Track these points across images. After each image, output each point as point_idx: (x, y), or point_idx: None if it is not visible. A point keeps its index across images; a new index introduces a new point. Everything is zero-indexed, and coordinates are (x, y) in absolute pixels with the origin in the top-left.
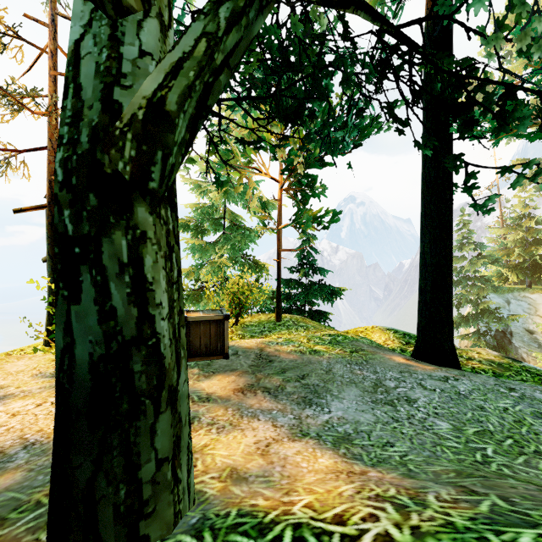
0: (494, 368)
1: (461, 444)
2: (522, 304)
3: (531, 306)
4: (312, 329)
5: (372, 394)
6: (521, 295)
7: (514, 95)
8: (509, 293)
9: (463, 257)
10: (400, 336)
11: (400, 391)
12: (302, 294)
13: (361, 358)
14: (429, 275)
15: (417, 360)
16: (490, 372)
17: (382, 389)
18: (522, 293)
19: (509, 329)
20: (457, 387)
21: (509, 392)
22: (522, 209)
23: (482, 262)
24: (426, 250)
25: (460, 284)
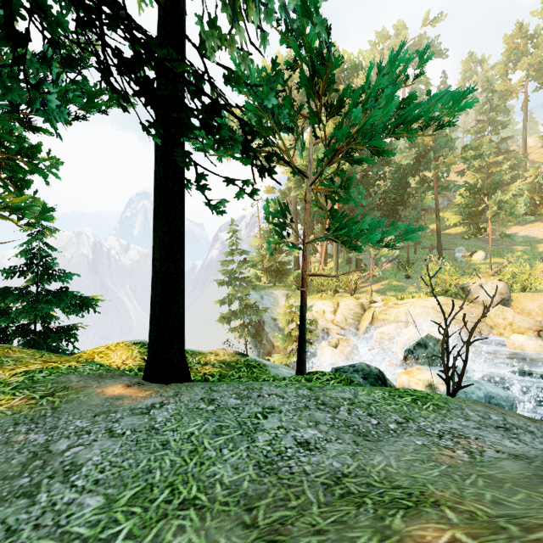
0: (223, 370)
1: (89, 541)
2: (270, 298)
3: (275, 299)
4: (8, 366)
5: (10, 481)
6: (270, 292)
7: (219, 109)
8: (263, 290)
9: (233, 261)
10: (146, 350)
11: (69, 455)
12: (28, 308)
13: (50, 406)
14: (159, 284)
15: (143, 382)
16: (218, 375)
17: (39, 461)
18: (271, 290)
19: (263, 319)
20: (156, 418)
21: (207, 406)
22: (270, 225)
23: (245, 265)
24: (156, 256)
25: (231, 285)
